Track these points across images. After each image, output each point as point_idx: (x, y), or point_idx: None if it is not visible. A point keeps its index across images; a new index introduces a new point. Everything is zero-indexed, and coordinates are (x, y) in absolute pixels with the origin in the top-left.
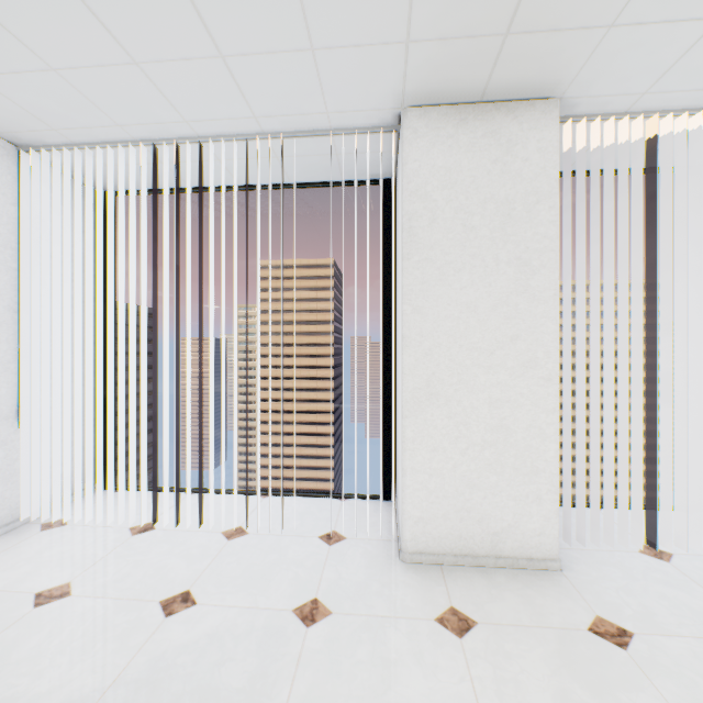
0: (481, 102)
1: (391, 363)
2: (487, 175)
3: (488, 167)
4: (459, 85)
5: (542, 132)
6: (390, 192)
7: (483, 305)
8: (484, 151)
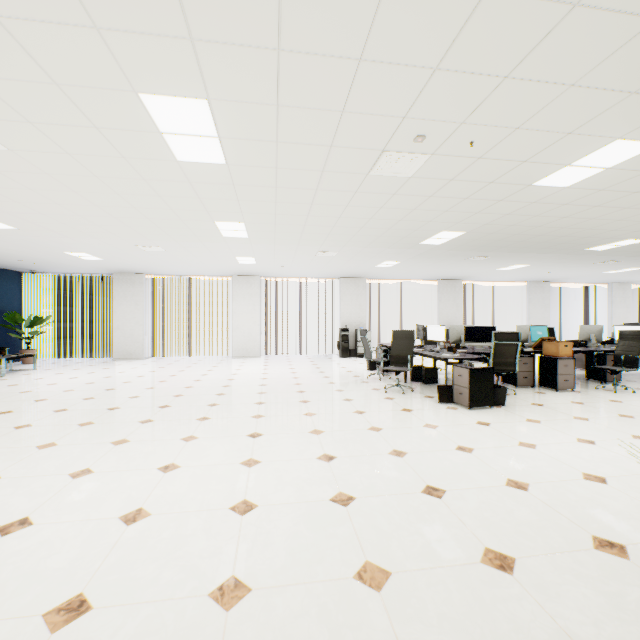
0: (621, 283)
1: (589, 322)
2: (622, 294)
3: (622, 293)
4: (622, 282)
5: (628, 288)
6: (589, 288)
7: (621, 313)
8: (622, 290)
